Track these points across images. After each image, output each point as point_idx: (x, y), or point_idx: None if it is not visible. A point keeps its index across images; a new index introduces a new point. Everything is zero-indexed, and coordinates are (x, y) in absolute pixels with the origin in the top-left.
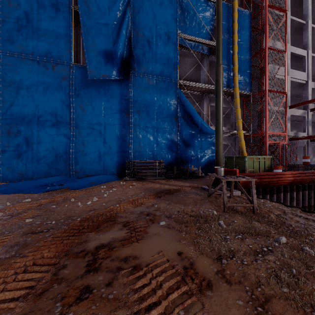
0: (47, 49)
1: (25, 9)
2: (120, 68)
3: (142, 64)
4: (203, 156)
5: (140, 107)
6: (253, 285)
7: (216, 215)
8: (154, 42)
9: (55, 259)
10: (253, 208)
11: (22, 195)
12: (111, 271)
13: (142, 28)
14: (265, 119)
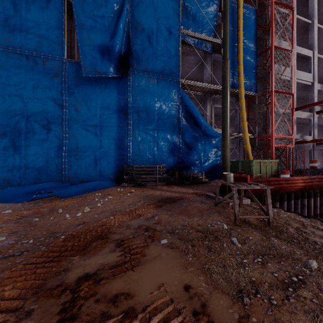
0: (37, 43)
1: None
2: (117, 65)
3: (142, 61)
4: (206, 160)
5: (139, 107)
6: None
7: (226, 230)
8: (155, 38)
9: (19, 300)
10: (268, 221)
11: (4, 205)
12: (93, 321)
13: (142, 22)
14: (271, 121)
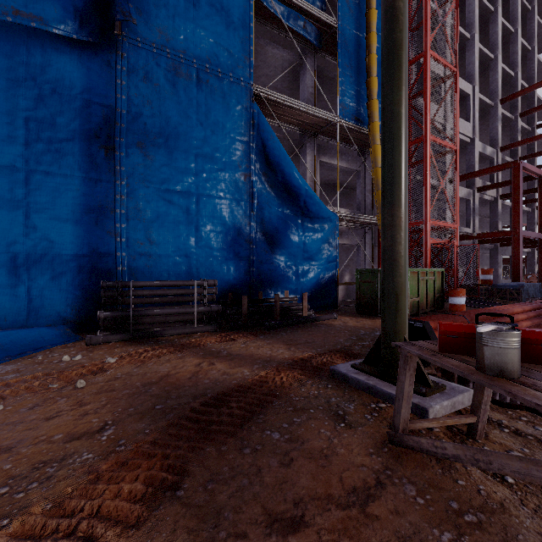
0: None
1: None
2: (84, 9)
3: (158, 20)
4: (308, 268)
5: (149, 135)
6: None
7: None
8: None
9: None
10: None
11: None
12: None
13: None
14: (425, 194)
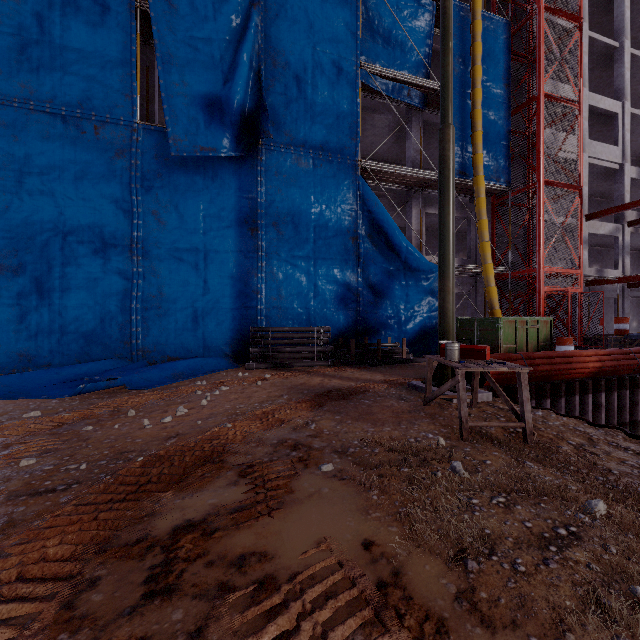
0: (84, 92)
1: (36, 5)
2: (238, 134)
3: (285, 126)
4: (410, 317)
5: (279, 215)
6: (547, 632)
7: (444, 448)
8: (310, 80)
9: (74, 562)
10: (523, 432)
11: (25, 403)
12: (205, 595)
13: (285, 50)
14: (538, 241)
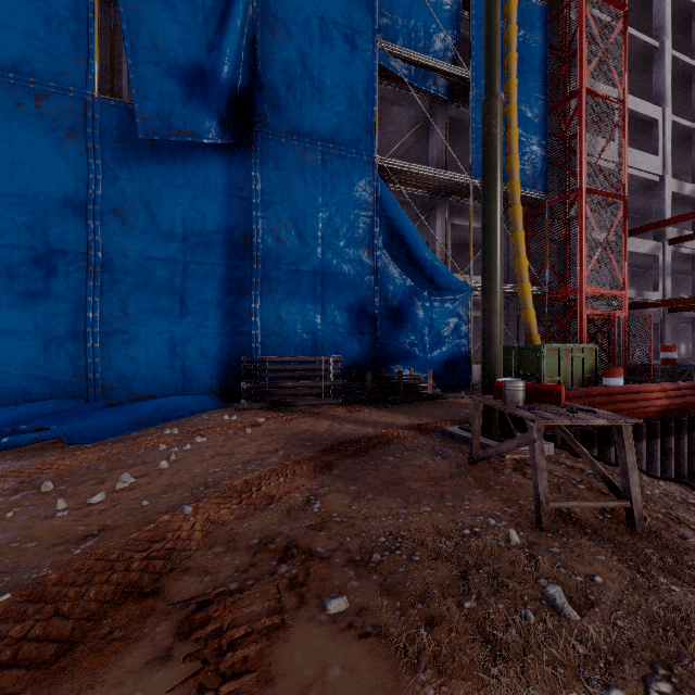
0: (21, 52)
1: None
2: (226, 116)
3: (287, 111)
4: (436, 345)
5: (279, 220)
6: None
7: (520, 549)
8: (317, 57)
9: None
10: (629, 515)
11: None
12: None
13: (287, 17)
14: (580, 257)
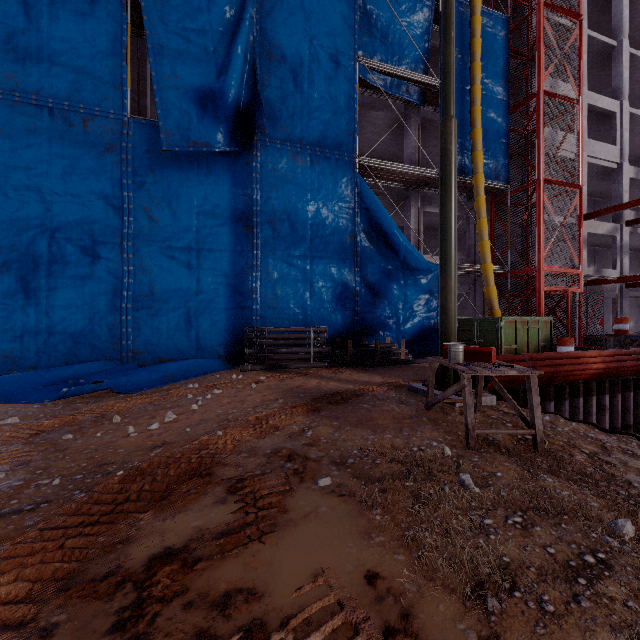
0: (72, 84)
1: None
2: (232, 128)
3: (281, 121)
4: (409, 317)
5: (275, 213)
6: None
7: (450, 458)
8: (307, 74)
9: (28, 605)
10: (534, 440)
11: (4, 408)
12: None
13: (281, 43)
14: (538, 240)
